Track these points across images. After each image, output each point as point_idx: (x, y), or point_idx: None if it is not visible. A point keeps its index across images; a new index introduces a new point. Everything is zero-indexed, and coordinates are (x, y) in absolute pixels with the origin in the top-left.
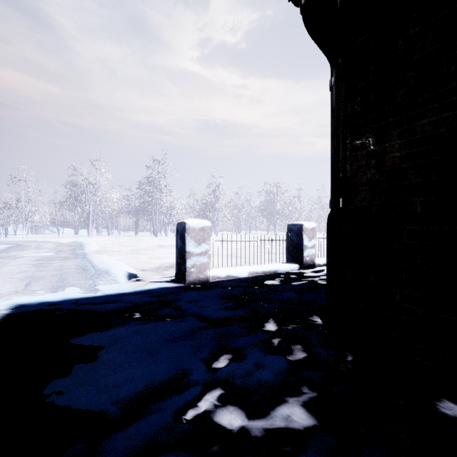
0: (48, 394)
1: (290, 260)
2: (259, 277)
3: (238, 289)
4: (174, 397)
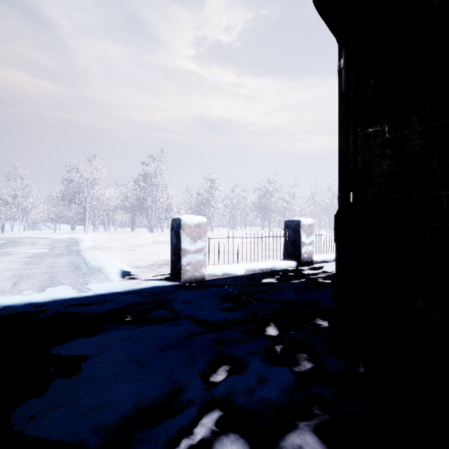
0: (17, 420)
1: (287, 257)
2: (256, 275)
3: (235, 288)
4: (166, 422)
